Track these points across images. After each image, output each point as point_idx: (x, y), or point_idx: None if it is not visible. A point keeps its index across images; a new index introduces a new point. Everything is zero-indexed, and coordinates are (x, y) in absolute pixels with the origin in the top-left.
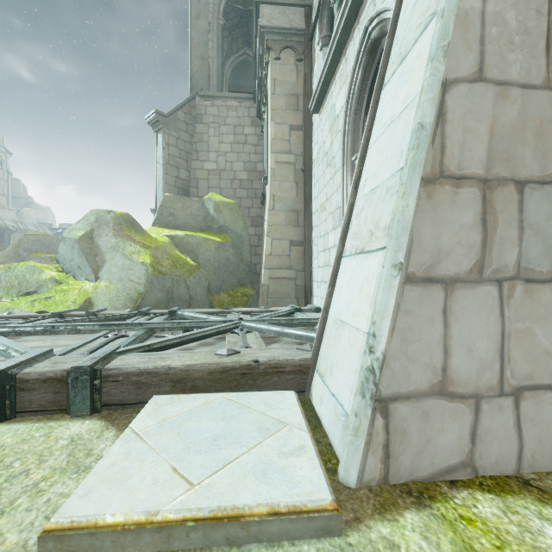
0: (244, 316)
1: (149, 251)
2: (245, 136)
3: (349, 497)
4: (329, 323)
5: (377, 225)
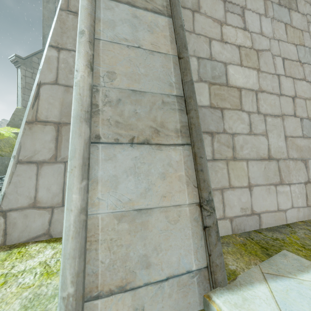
0: None
1: None
2: None
3: None
4: None
5: None
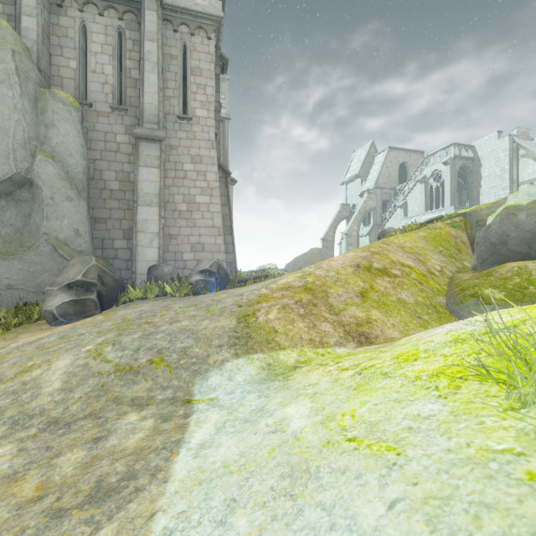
0: None
1: None
2: None
3: None
4: None
5: None
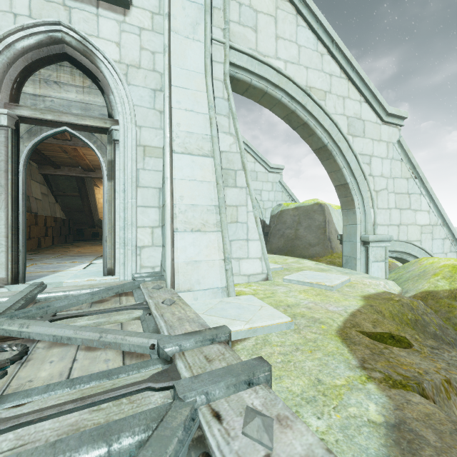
0: None
1: None
2: None
3: None
4: (180, 265)
5: (207, 222)
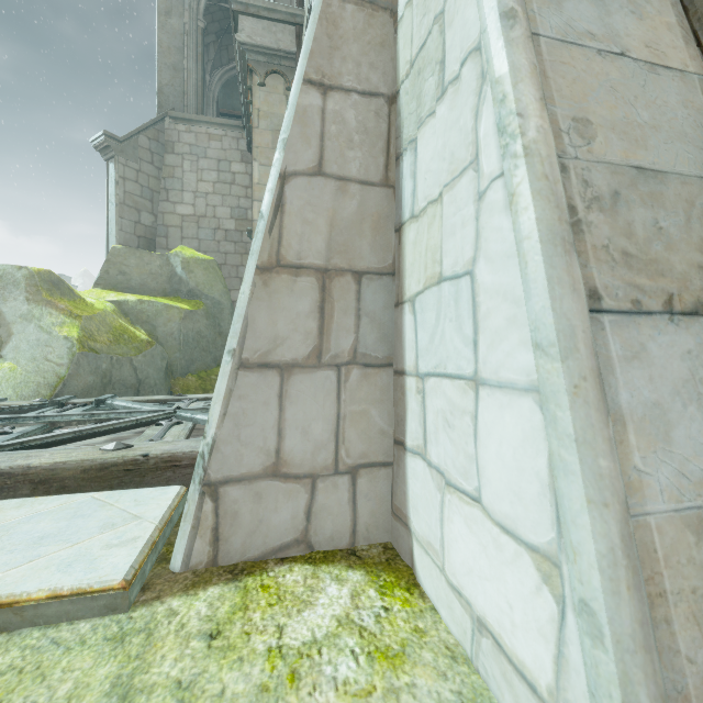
0: (195, 405)
1: (78, 322)
2: (233, 175)
3: (167, 580)
4: None
5: None
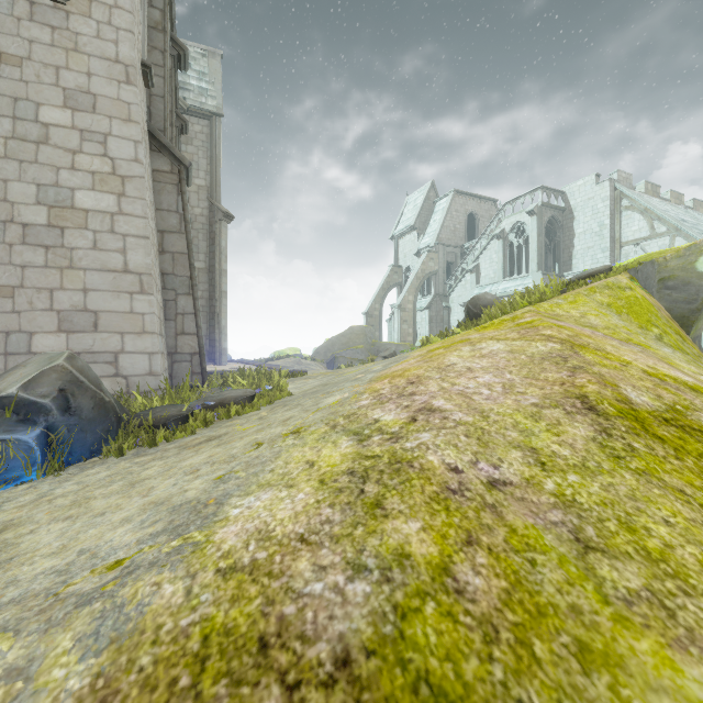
0: None
1: None
2: None
3: None
4: None
5: None
